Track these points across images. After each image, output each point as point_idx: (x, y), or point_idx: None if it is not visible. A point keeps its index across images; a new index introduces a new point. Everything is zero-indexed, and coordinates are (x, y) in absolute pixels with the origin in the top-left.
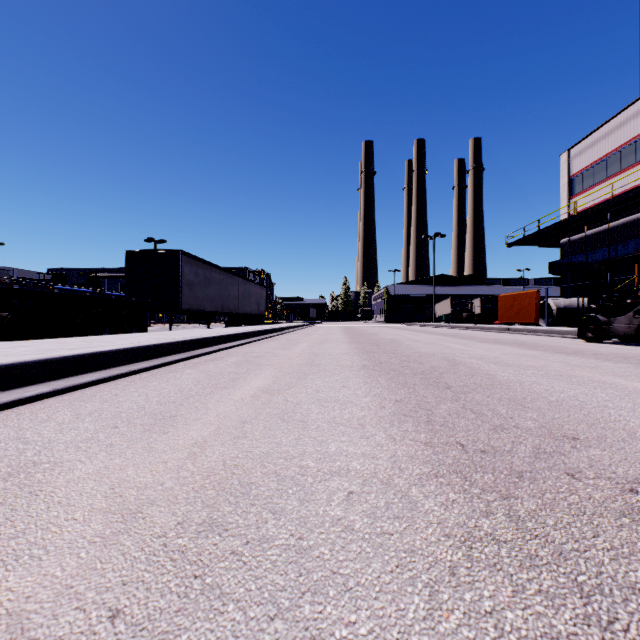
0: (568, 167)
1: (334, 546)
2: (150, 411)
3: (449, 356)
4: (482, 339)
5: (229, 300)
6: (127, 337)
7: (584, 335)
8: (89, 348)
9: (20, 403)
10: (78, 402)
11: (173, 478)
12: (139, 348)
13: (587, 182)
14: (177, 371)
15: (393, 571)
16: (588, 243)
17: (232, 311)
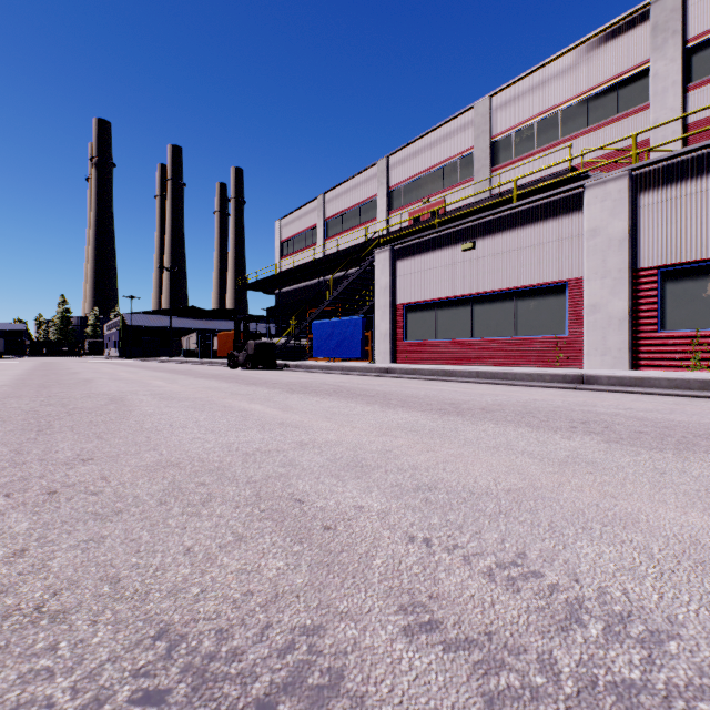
0: (280, 233)
1: None
2: None
3: (94, 378)
4: (165, 369)
5: None
6: None
7: (230, 364)
8: None
9: None
10: None
11: None
12: None
13: (290, 249)
14: None
15: None
16: (291, 296)
17: None
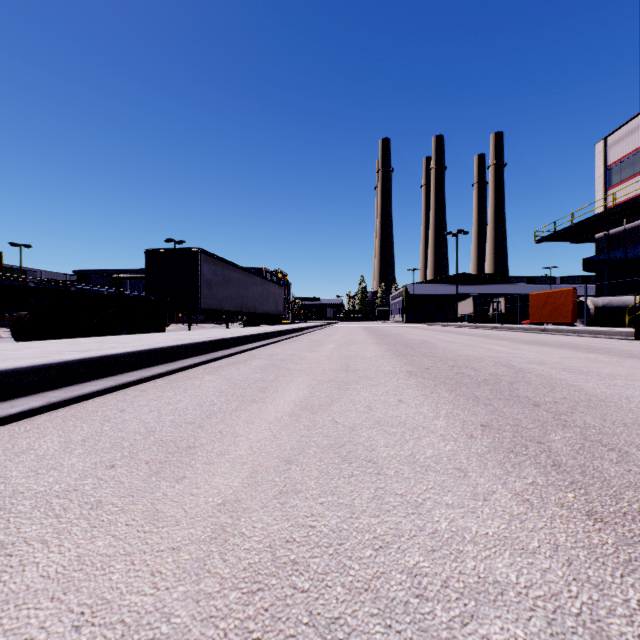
0: (604, 157)
1: None
2: (161, 438)
3: (501, 360)
4: (522, 340)
5: (248, 299)
6: (144, 337)
7: None
8: (98, 350)
9: (1, 422)
10: (74, 421)
11: (188, 598)
12: (154, 350)
13: (626, 172)
14: (196, 377)
15: None
16: (627, 237)
17: (251, 311)
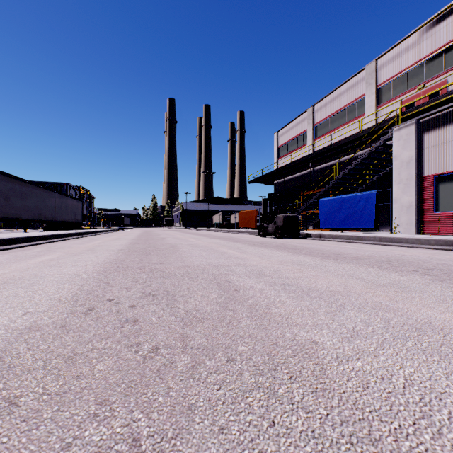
0: (277, 141)
1: (45, 282)
2: None
3: (177, 244)
4: (215, 236)
5: (46, 210)
6: None
7: (260, 233)
8: None
9: None
10: None
11: None
12: None
13: (285, 151)
14: None
15: (58, 282)
16: (285, 184)
17: (49, 219)
